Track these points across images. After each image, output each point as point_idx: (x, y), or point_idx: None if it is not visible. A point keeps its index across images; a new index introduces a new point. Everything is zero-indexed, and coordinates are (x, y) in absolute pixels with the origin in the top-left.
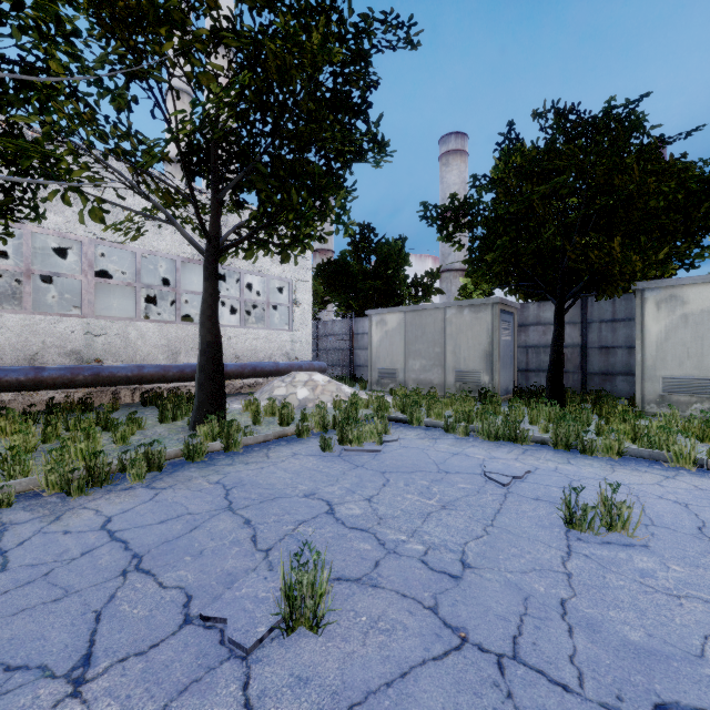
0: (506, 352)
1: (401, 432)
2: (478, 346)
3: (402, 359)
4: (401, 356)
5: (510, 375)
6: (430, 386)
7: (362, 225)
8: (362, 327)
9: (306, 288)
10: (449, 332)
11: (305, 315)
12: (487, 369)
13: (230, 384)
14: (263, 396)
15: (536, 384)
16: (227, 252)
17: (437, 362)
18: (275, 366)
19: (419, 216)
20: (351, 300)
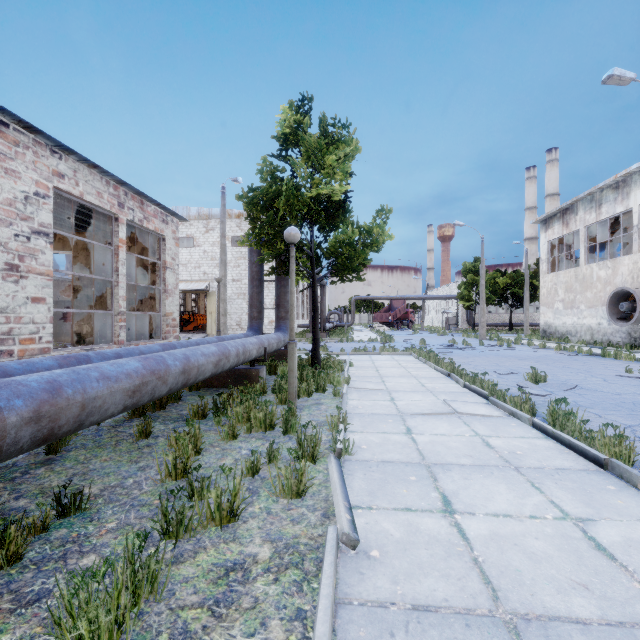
0: None
1: None
2: None
3: None
4: None
5: None
6: None
7: None
8: None
9: None
10: None
11: None
12: None
13: None
14: None
15: None
16: None
17: None
18: None
19: None
20: None
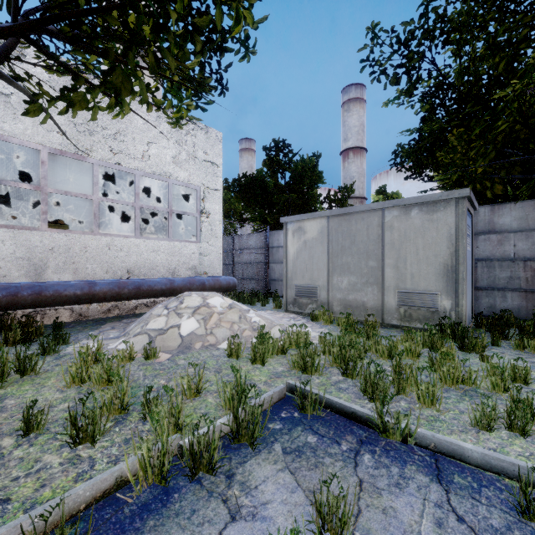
0: (468, 266)
1: (376, 497)
2: (434, 258)
3: (324, 275)
4: (323, 271)
5: (470, 296)
6: (362, 310)
7: (277, 141)
8: (277, 240)
9: (216, 198)
10: (389, 240)
11: (215, 226)
12: (448, 291)
13: (120, 304)
14: (134, 329)
15: (488, 305)
16: (42, 95)
17: (372, 279)
18: (169, 284)
19: (361, 61)
20: (266, 214)
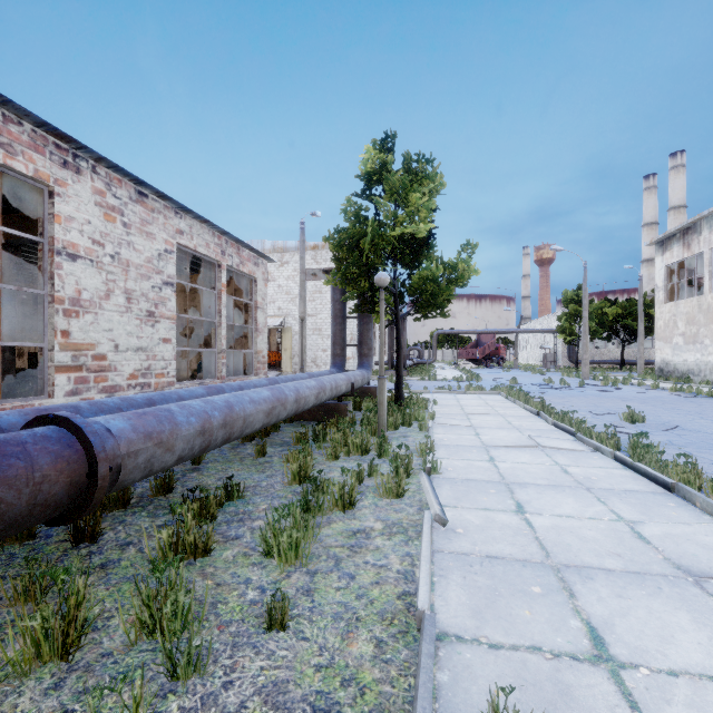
0: None
1: None
2: None
3: None
4: None
5: None
6: None
7: None
8: None
9: None
10: None
11: None
12: None
13: None
14: None
15: None
16: None
17: None
18: None
19: None
20: None
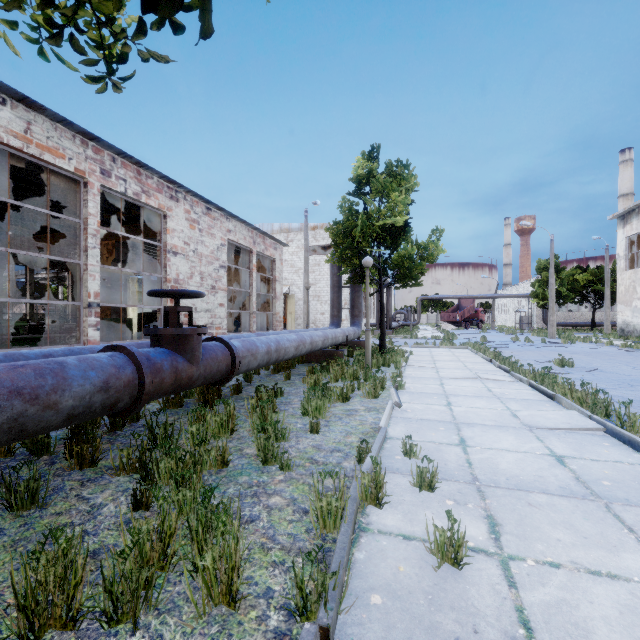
0: None
1: None
2: None
3: None
4: None
5: None
6: None
7: None
8: None
9: None
10: None
11: None
12: None
13: None
14: None
15: None
16: None
17: None
18: None
19: None
20: None
